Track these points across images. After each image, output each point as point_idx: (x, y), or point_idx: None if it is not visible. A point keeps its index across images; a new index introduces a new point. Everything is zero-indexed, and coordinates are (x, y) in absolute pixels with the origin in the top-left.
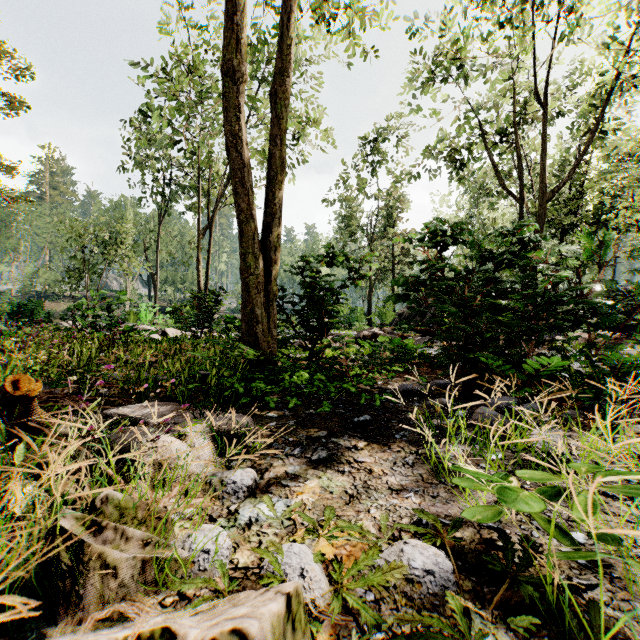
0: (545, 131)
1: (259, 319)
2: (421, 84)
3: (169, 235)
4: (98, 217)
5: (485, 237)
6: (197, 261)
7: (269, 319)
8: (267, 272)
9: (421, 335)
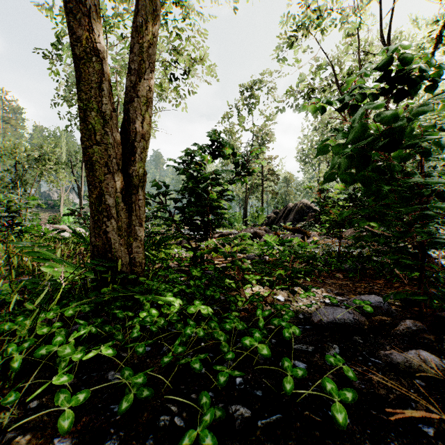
0: None
1: (111, 212)
2: (287, 38)
3: None
4: (38, 143)
5: (425, 102)
6: None
7: (131, 213)
8: (129, 148)
9: (292, 233)
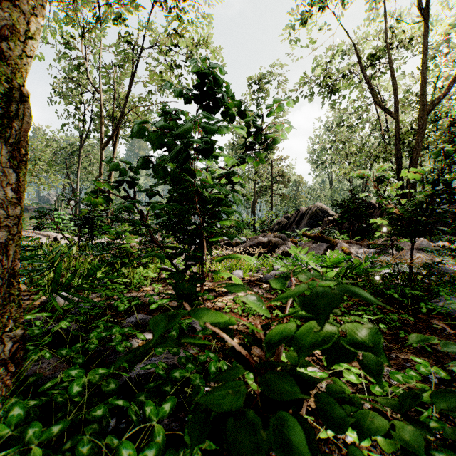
0: (425, 47)
1: None
2: (301, 19)
3: (88, 157)
4: None
5: None
6: (100, 173)
7: None
8: None
9: (314, 241)
